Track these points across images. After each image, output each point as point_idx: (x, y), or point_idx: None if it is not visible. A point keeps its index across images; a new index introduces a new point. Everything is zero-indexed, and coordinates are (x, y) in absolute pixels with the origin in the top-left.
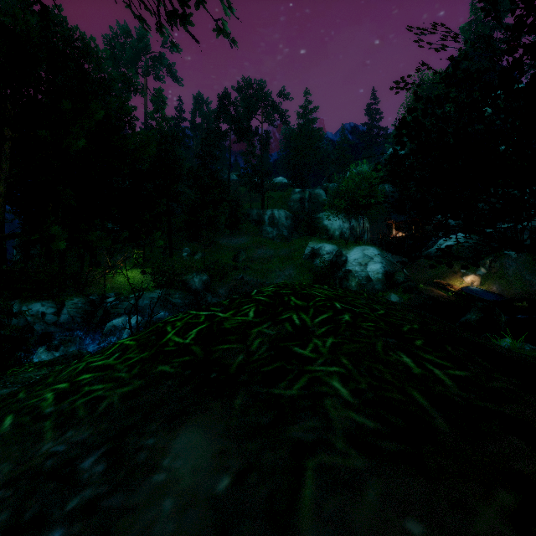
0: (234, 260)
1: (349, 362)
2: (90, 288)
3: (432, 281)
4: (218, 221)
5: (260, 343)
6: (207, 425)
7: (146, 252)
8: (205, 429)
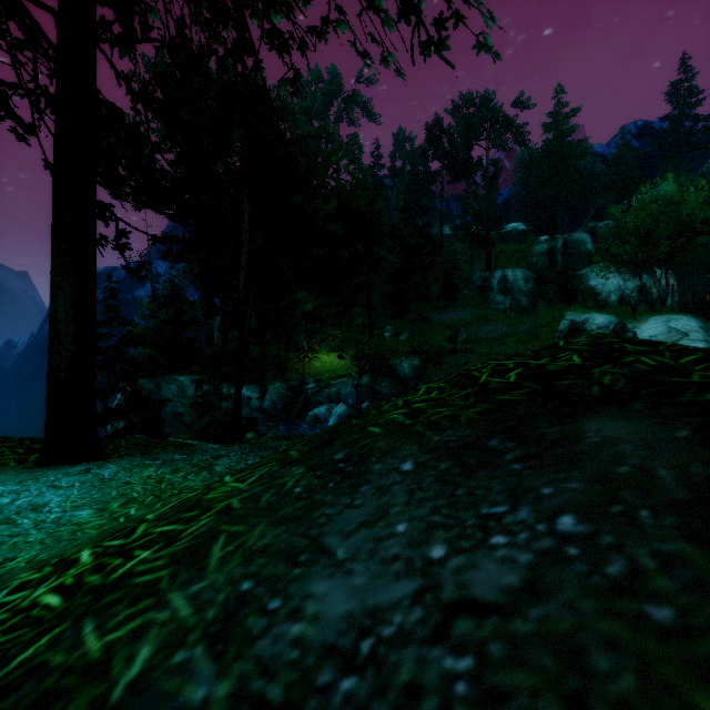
0: (450, 340)
1: None
2: (287, 373)
3: None
4: (429, 290)
5: (612, 379)
6: (614, 416)
7: (342, 333)
8: (616, 418)
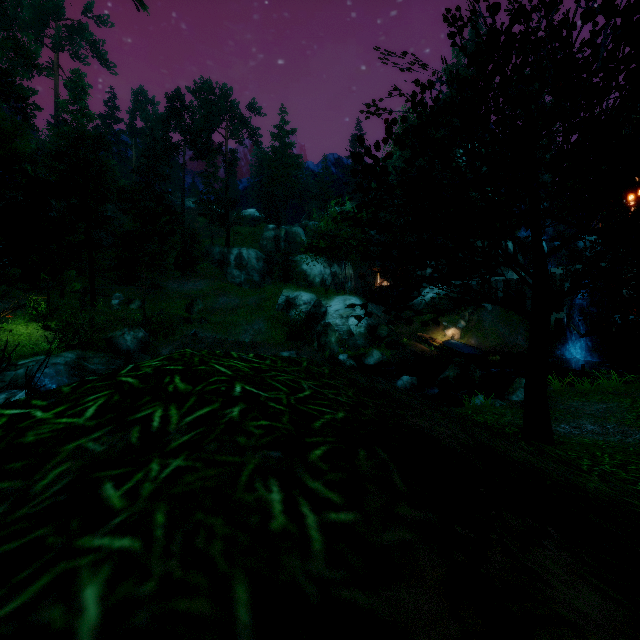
0: (186, 310)
1: (167, 518)
2: None
3: (416, 335)
4: (164, 259)
5: (58, 475)
6: None
7: (52, 298)
8: None
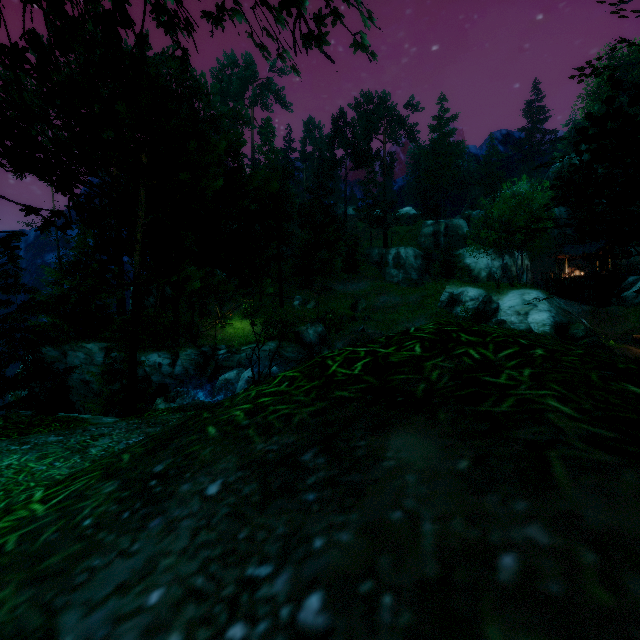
0: (351, 309)
1: (561, 387)
2: (201, 340)
3: (629, 337)
4: (333, 264)
5: (439, 374)
6: (418, 430)
7: (255, 301)
8: (418, 433)
